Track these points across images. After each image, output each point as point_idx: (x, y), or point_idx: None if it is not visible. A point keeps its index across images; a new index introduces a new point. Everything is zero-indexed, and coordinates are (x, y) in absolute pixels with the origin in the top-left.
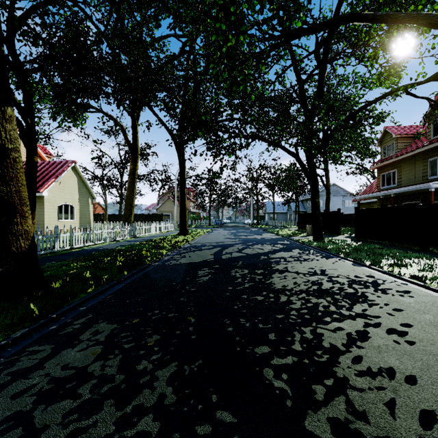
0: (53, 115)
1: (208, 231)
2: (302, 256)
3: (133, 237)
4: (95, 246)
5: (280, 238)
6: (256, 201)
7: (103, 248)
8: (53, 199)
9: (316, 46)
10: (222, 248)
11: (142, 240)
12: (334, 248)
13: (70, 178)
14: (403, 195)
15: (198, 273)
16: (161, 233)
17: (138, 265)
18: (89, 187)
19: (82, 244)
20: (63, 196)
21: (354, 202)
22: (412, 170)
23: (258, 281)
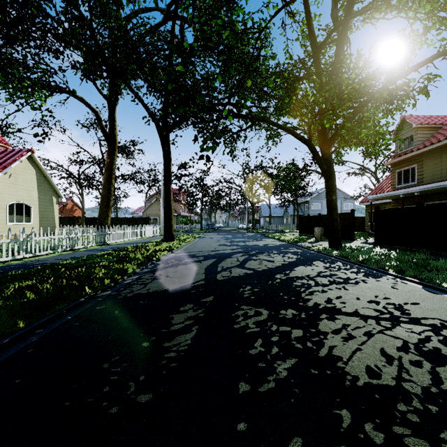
0: None
1: (199, 236)
2: (334, 273)
3: (102, 245)
4: (32, 259)
5: (286, 245)
6: (251, 204)
7: (40, 263)
8: None
9: (333, 5)
10: (216, 261)
11: (110, 249)
12: (367, 260)
13: (25, 170)
14: (426, 194)
15: (171, 321)
16: (141, 239)
17: (64, 301)
18: (53, 183)
19: (9, 257)
20: (14, 192)
21: (361, 204)
22: (437, 164)
23: (301, 351)
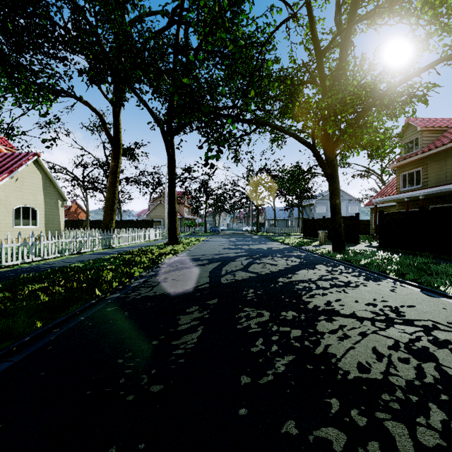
0: (4, 92)
1: (203, 239)
2: (336, 277)
3: (107, 248)
4: (41, 263)
5: (290, 248)
6: (256, 206)
7: (49, 266)
8: (6, 200)
9: (337, 10)
10: (220, 264)
11: (115, 252)
12: (370, 263)
13: (31, 174)
14: (431, 197)
15: (178, 322)
16: (146, 242)
17: (76, 303)
18: (59, 187)
19: (19, 260)
20: (21, 196)
21: (366, 207)
22: (442, 167)
23: (299, 349)
